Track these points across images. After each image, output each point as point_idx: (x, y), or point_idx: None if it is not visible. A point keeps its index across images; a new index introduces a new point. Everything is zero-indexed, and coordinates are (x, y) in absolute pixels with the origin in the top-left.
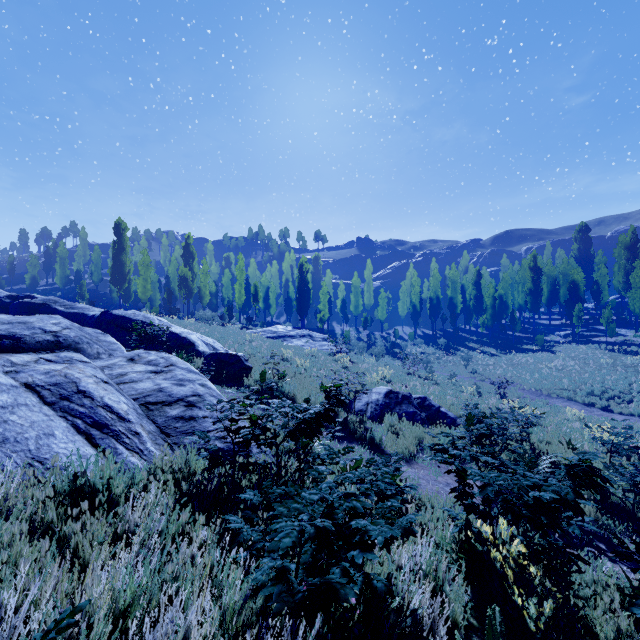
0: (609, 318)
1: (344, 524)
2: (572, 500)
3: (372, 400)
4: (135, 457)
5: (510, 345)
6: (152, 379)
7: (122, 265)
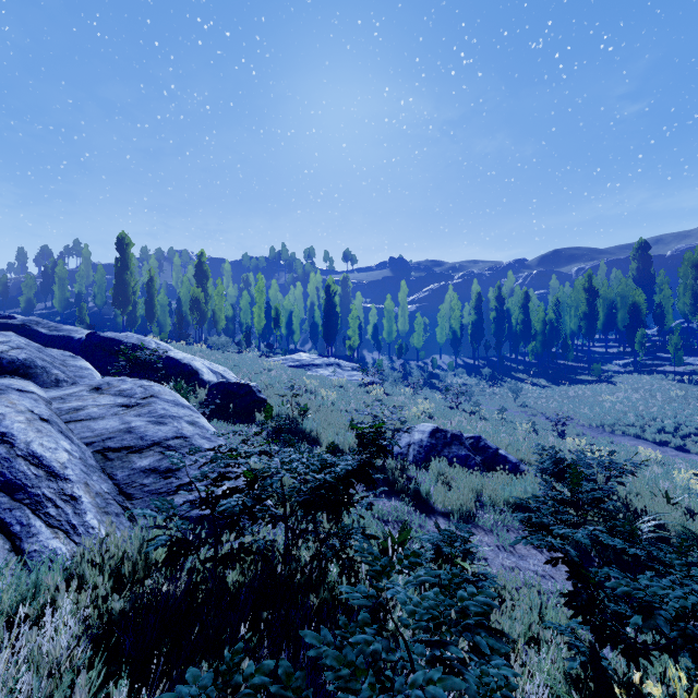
0: (677, 344)
1: None
2: None
3: (414, 440)
4: (60, 539)
5: (562, 375)
6: (120, 415)
7: (126, 285)
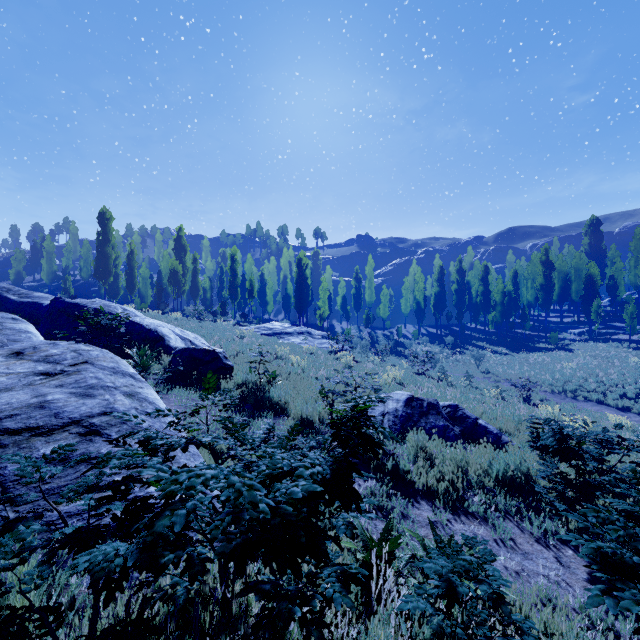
0: (633, 314)
1: None
2: None
3: (389, 410)
4: None
5: (521, 343)
6: (35, 386)
7: (107, 257)
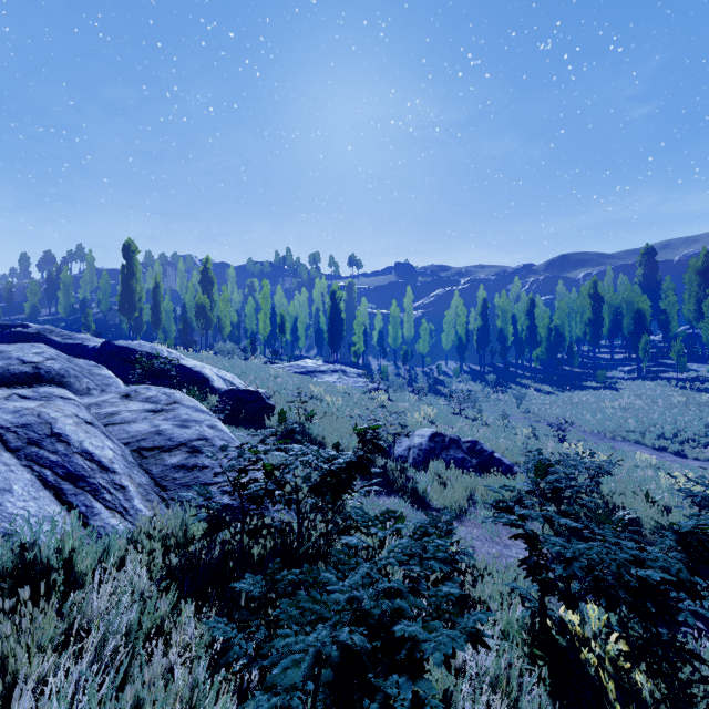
0: (680, 351)
1: (384, 630)
2: (687, 580)
3: (414, 444)
4: (117, 518)
5: (567, 382)
6: (149, 419)
7: (132, 292)
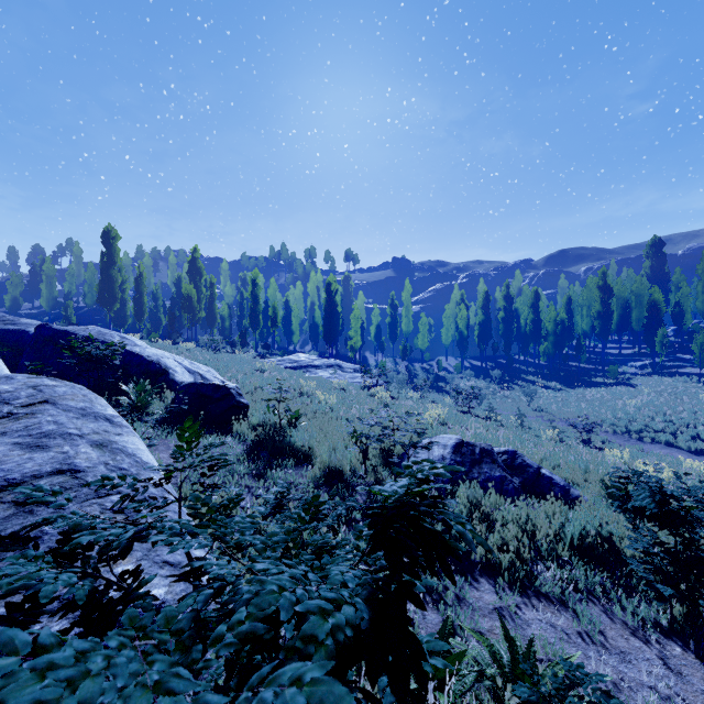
0: (703, 344)
1: None
2: None
3: (434, 457)
4: None
5: (576, 378)
6: None
7: (112, 281)
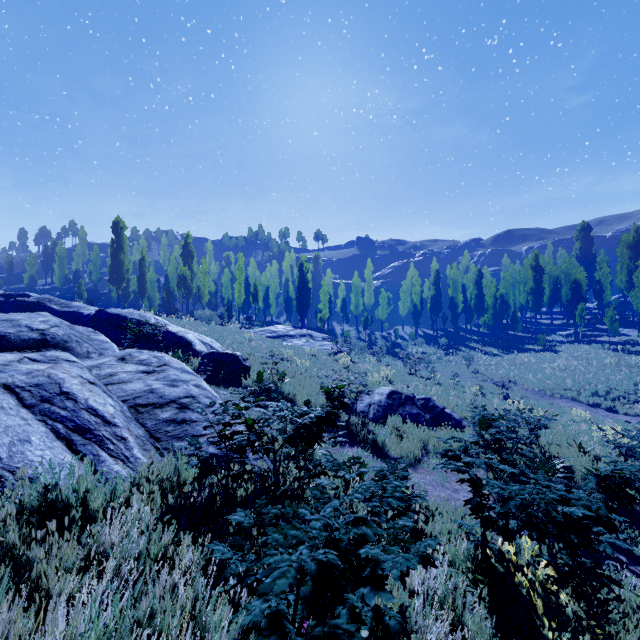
0: (612, 317)
1: (351, 553)
2: (605, 516)
3: (374, 401)
4: (119, 465)
5: (512, 345)
6: (143, 379)
7: (120, 264)
